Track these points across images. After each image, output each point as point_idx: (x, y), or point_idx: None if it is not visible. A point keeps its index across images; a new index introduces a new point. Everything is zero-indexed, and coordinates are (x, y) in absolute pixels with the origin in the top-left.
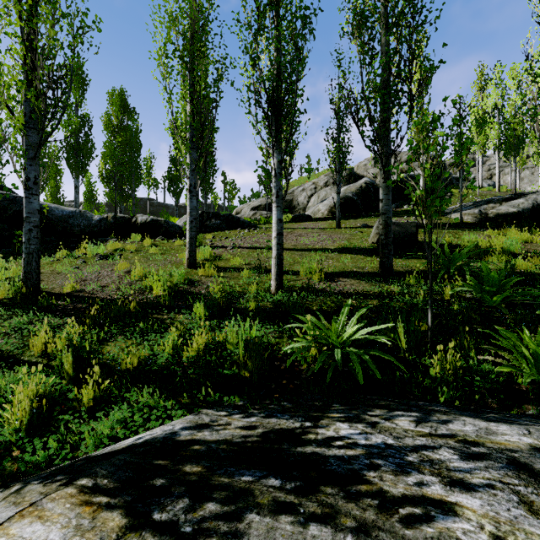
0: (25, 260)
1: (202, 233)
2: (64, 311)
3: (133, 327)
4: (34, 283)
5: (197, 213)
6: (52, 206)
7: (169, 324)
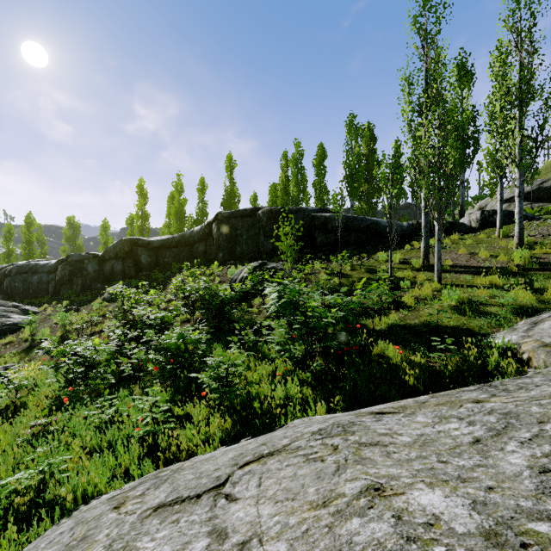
0: (425, 247)
1: (488, 228)
2: (462, 271)
3: (525, 277)
4: (428, 260)
5: (501, 211)
6: (379, 220)
7: (550, 275)
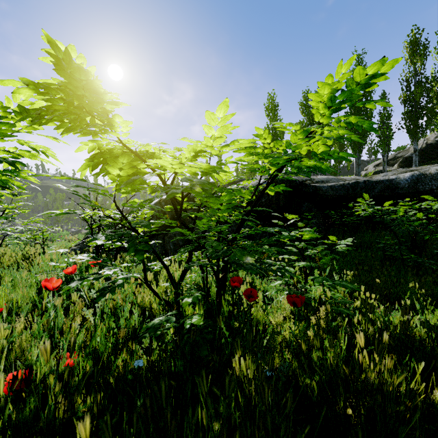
0: None
1: None
2: None
3: None
4: None
5: None
6: None
7: None
